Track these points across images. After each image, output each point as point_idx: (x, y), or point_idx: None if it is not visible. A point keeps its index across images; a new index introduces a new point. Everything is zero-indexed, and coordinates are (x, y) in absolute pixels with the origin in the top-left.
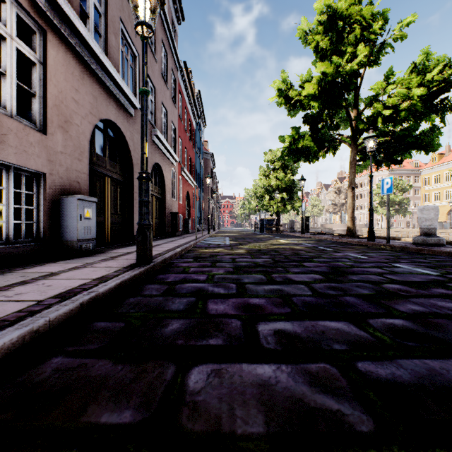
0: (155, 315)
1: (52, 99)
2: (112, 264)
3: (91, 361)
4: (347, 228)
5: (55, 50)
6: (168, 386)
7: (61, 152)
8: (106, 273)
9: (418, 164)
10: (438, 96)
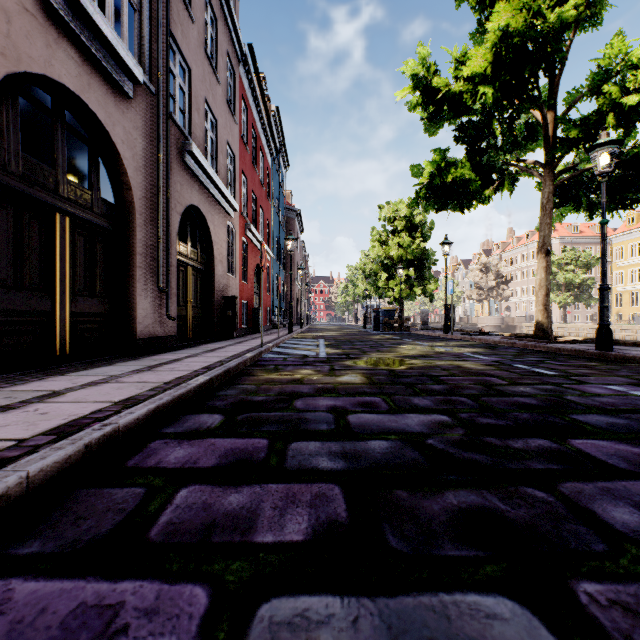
0: None
1: None
2: None
3: None
4: (537, 324)
5: None
6: None
7: None
8: None
9: None
10: None
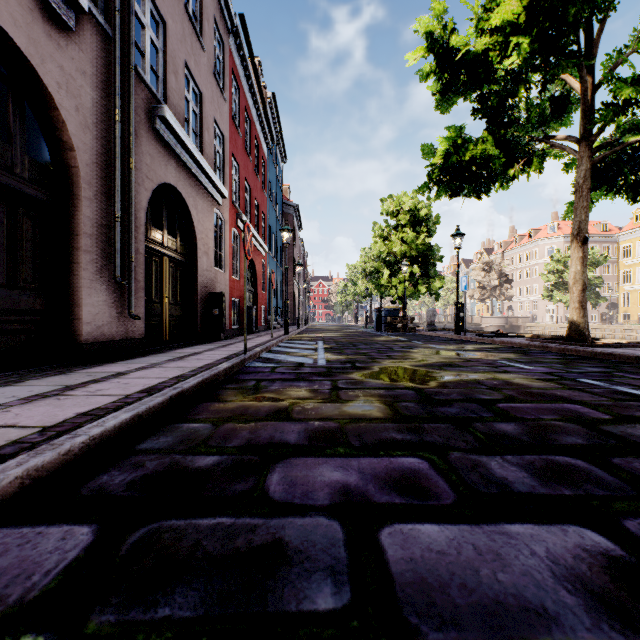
0: None
1: None
2: None
3: None
4: (571, 324)
5: None
6: None
7: None
8: None
9: (607, 227)
10: None
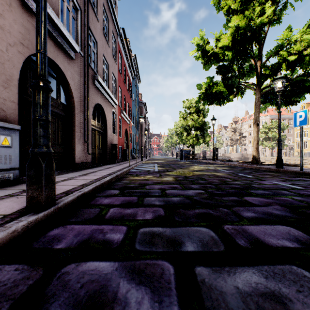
0: None
1: None
2: (0, 207)
3: None
4: (253, 156)
5: None
6: None
7: None
8: None
9: (290, 111)
10: None
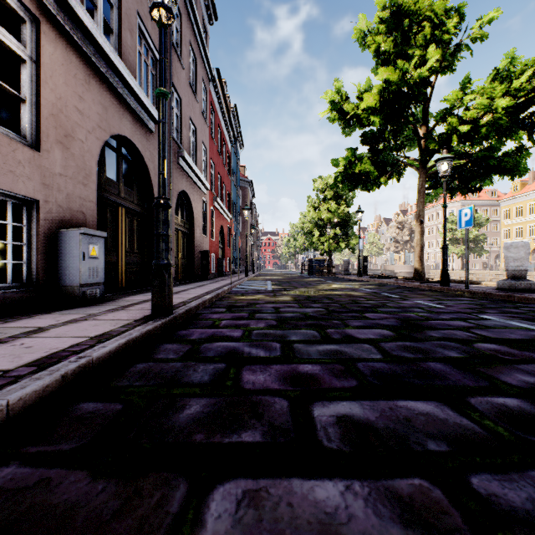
0: (167, 391)
1: (48, 107)
2: (121, 316)
3: (58, 475)
4: (415, 270)
5: (52, 45)
6: (172, 527)
7: (59, 175)
8: (111, 329)
9: (496, 193)
10: (526, 109)
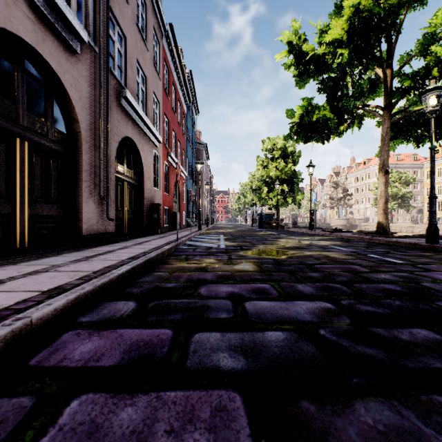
0: None
1: None
2: None
3: None
4: (378, 224)
5: None
6: None
7: None
8: None
9: (417, 157)
10: None
